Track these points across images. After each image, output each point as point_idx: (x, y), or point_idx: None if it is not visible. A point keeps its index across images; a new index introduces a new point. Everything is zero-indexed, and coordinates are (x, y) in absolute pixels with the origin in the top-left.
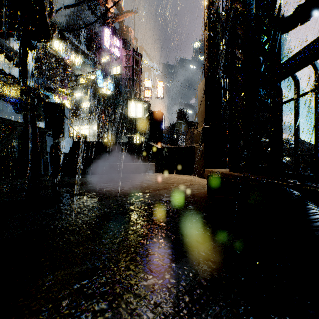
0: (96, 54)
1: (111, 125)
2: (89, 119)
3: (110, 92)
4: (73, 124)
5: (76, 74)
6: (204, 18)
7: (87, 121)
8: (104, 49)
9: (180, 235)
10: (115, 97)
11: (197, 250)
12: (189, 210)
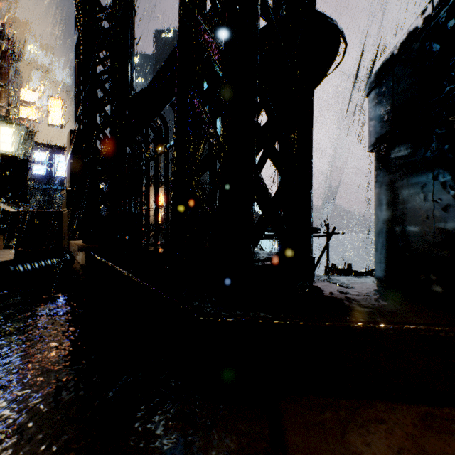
0: None
1: None
2: None
3: None
4: None
5: None
6: (75, 54)
7: None
8: None
9: None
10: None
11: None
12: None
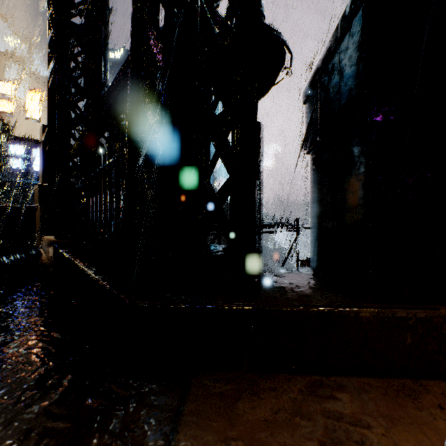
0: None
1: None
2: None
3: None
4: None
5: None
6: (48, 48)
7: None
8: None
9: None
10: None
11: None
12: None
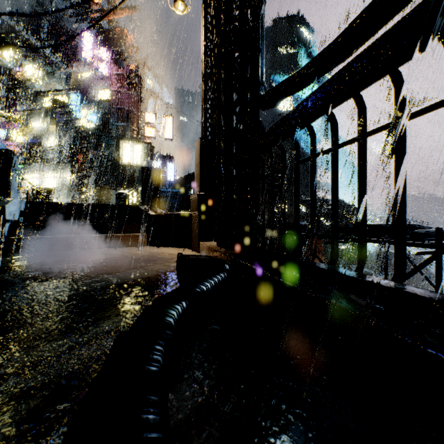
0: (70, 66)
1: (94, 175)
2: (57, 164)
3: (92, 125)
4: (29, 169)
5: (34, 90)
6: (202, 66)
7: (53, 166)
8: (82, 61)
9: (118, 308)
10: (99, 134)
11: (123, 316)
12: (145, 288)
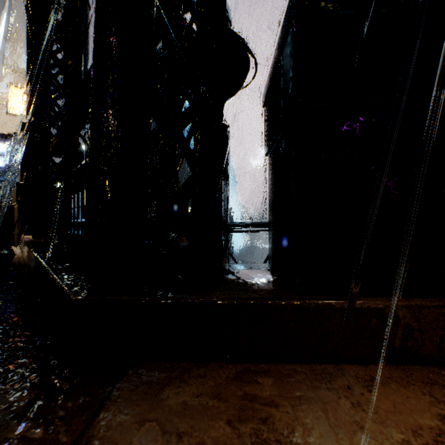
0: None
1: None
2: None
3: None
4: None
5: None
6: (27, 44)
7: None
8: None
9: None
10: None
11: None
12: None
